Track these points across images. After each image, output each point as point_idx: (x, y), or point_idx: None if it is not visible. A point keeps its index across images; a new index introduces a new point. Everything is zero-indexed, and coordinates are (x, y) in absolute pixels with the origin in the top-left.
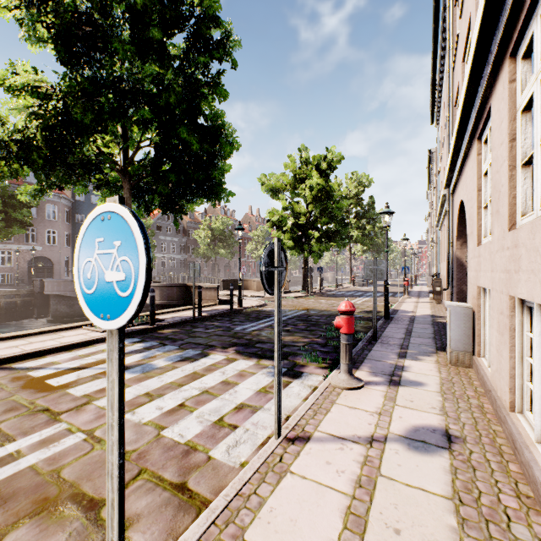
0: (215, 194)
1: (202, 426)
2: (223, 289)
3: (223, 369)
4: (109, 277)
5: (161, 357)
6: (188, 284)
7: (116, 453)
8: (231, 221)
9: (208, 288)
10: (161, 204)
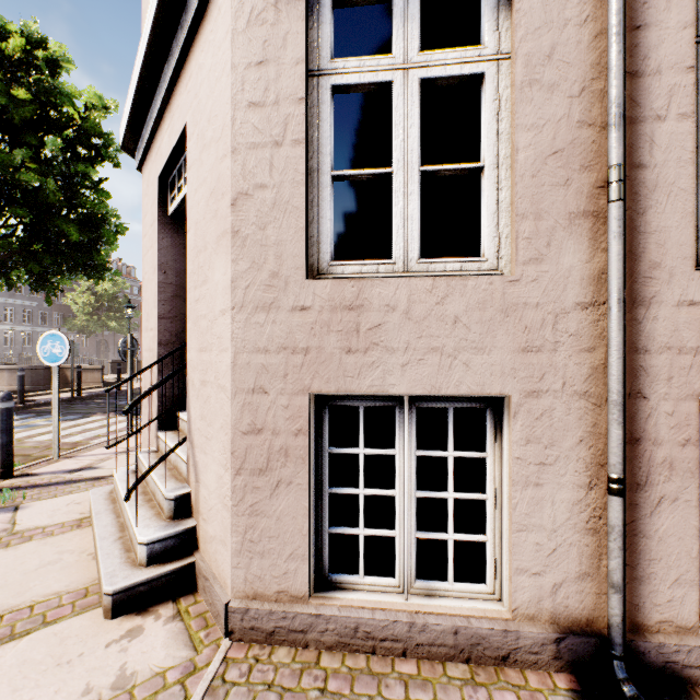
0: (98, 273)
1: (85, 438)
2: (113, 373)
3: (103, 421)
4: (55, 351)
5: (43, 421)
6: (62, 366)
7: (57, 401)
8: (127, 284)
9: (90, 370)
10: (30, 279)
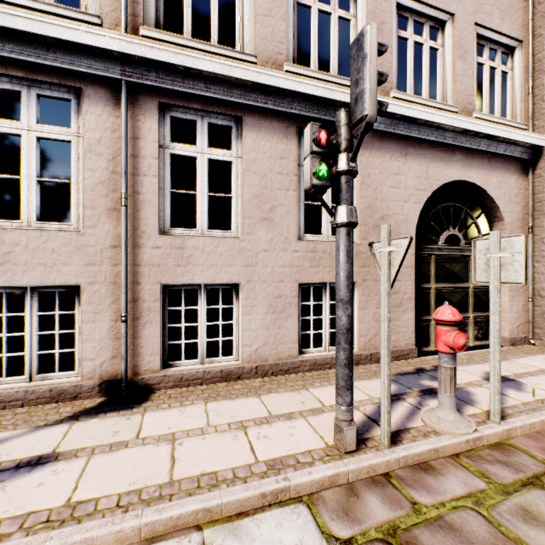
0: None
1: None
2: None
3: None
4: None
5: None
6: None
7: None
8: None
9: None
10: None
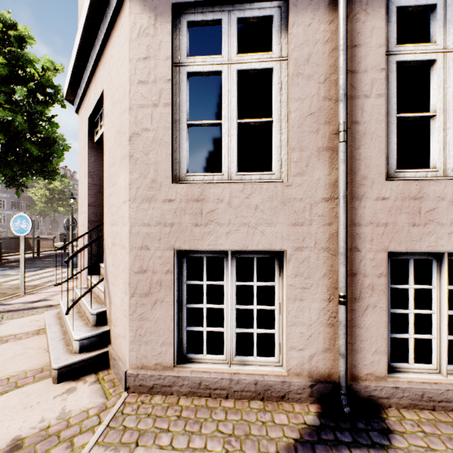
0: (51, 176)
1: (42, 282)
2: (61, 241)
3: (54, 272)
4: (22, 226)
5: (14, 272)
6: (27, 236)
7: (24, 258)
8: (71, 183)
9: (45, 239)
10: (5, 180)
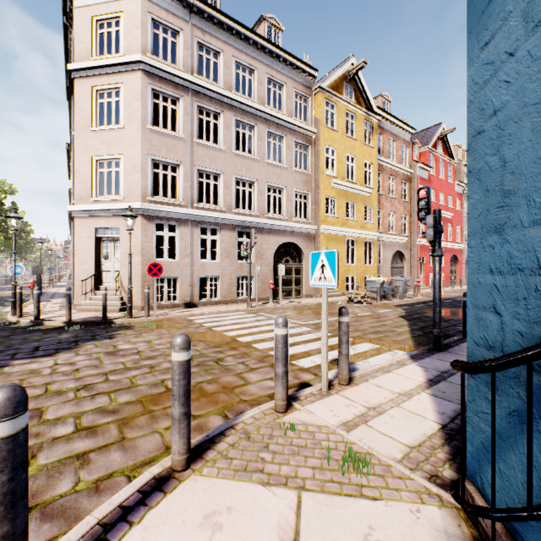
0: None
1: None
2: None
3: None
4: (18, 271)
5: None
6: None
7: None
8: None
9: None
10: None
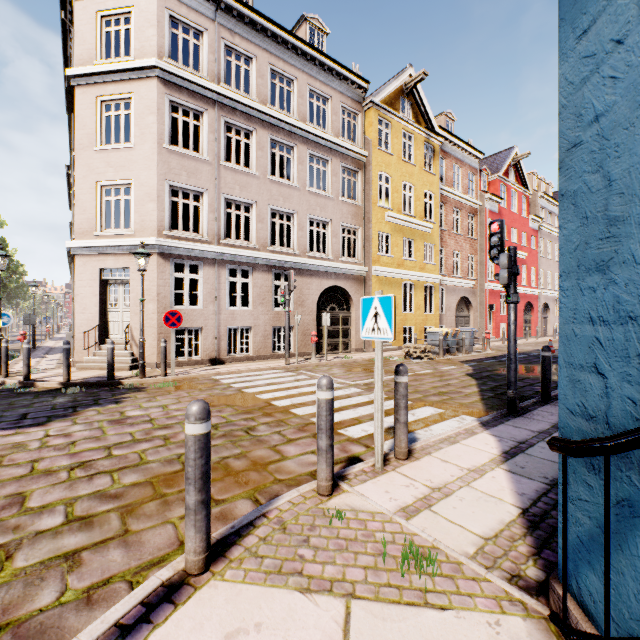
0: None
1: None
2: None
3: None
4: (4, 321)
5: None
6: None
7: None
8: None
9: None
10: None
